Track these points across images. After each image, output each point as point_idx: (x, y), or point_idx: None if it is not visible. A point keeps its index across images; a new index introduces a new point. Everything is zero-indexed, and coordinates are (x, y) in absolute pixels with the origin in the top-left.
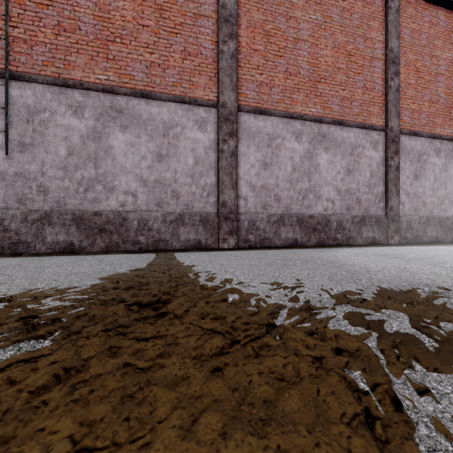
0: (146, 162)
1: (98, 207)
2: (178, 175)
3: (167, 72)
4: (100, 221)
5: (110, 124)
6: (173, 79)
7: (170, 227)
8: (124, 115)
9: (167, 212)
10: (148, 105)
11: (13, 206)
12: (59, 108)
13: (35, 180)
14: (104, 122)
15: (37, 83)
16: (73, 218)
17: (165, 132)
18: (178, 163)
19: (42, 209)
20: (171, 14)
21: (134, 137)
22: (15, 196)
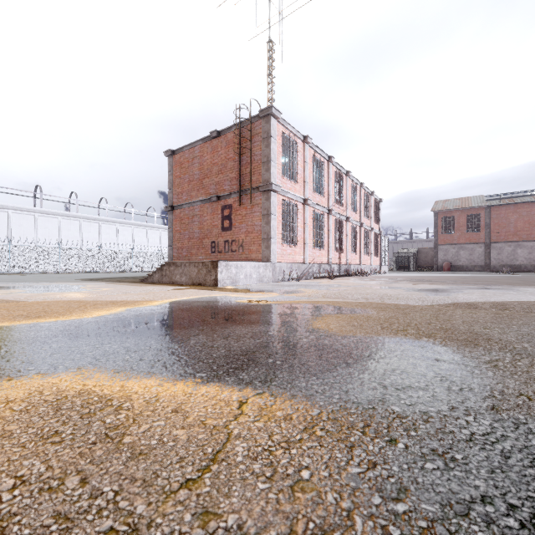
0: (526, 254)
1: (514, 264)
2: (534, 257)
3: (531, 235)
4: (515, 266)
5: (517, 248)
6: (533, 236)
7: (532, 268)
8: (520, 246)
9: (531, 264)
10: (526, 243)
11: (496, 264)
12: (505, 246)
13: (501, 259)
14: (515, 247)
15: (501, 243)
16: (509, 266)
17: (531, 248)
18: (534, 254)
19: (502, 264)
20: (532, 223)
21: (523, 250)
22: (497, 262)
